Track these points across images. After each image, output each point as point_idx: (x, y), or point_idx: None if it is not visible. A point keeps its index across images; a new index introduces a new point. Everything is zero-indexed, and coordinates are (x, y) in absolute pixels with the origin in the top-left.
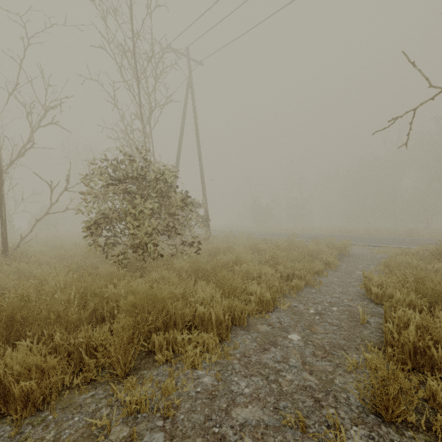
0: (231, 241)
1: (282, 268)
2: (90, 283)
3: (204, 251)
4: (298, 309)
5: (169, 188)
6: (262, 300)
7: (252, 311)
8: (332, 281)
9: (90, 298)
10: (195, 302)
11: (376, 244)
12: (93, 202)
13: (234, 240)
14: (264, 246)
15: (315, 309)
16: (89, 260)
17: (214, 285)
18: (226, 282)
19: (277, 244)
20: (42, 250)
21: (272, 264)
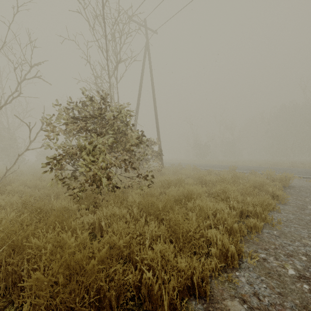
0: (179, 172)
1: (235, 204)
2: (11, 234)
3: (158, 181)
4: (270, 265)
5: (126, 126)
6: (224, 252)
7: (213, 269)
8: (289, 218)
9: (3, 257)
10: (141, 258)
11: (310, 176)
12: (56, 139)
13: (182, 171)
14: (211, 178)
15: (294, 266)
16: (56, 190)
17: (166, 231)
18: (181, 228)
19: (223, 176)
20: (24, 179)
21: (223, 198)
